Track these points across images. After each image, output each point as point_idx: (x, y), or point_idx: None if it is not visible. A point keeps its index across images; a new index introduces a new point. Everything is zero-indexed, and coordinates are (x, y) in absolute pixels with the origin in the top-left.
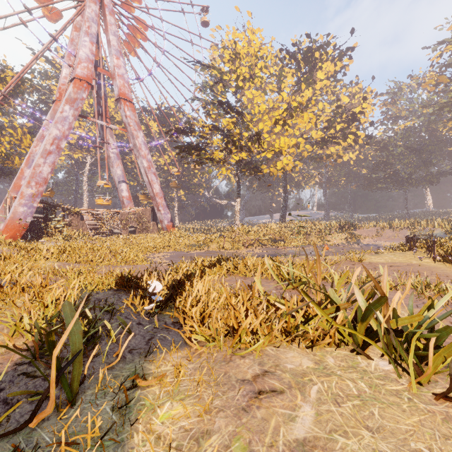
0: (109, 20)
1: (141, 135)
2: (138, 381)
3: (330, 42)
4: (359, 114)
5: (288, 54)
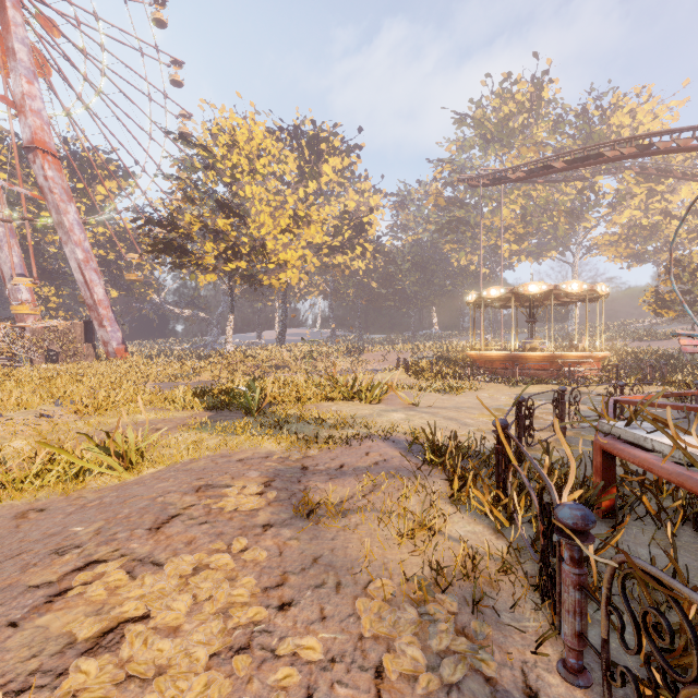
0: (12, 16)
1: (73, 211)
2: (280, 406)
3: (337, 133)
4: (367, 224)
5: (290, 136)
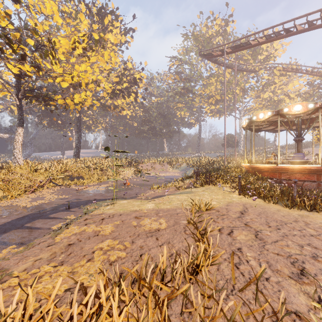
0: None
1: None
2: None
3: (118, 16)
4: (138, 79)
5: (83, 1)
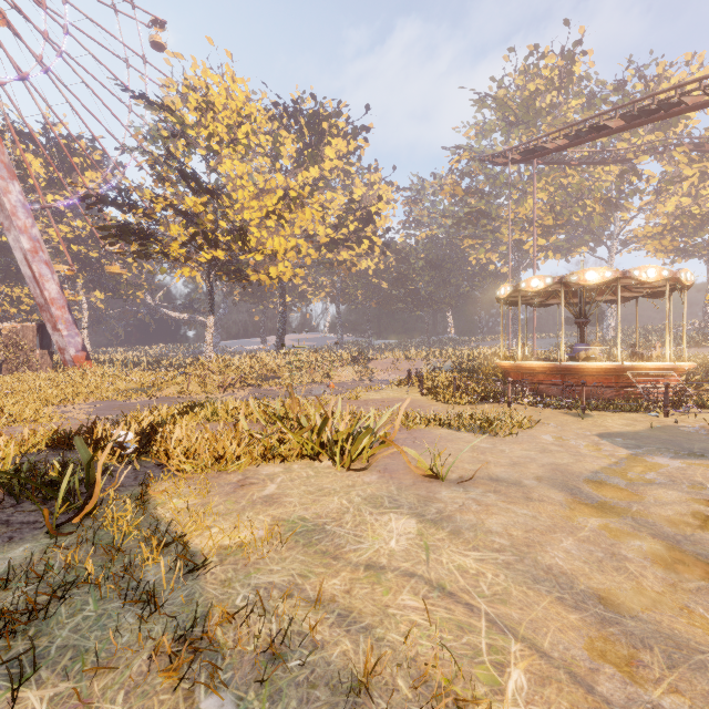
0: None
1: (16, 190)
2: (149, 489)
3: (342, 112)
4: (375, 214)
5: (287, 113)
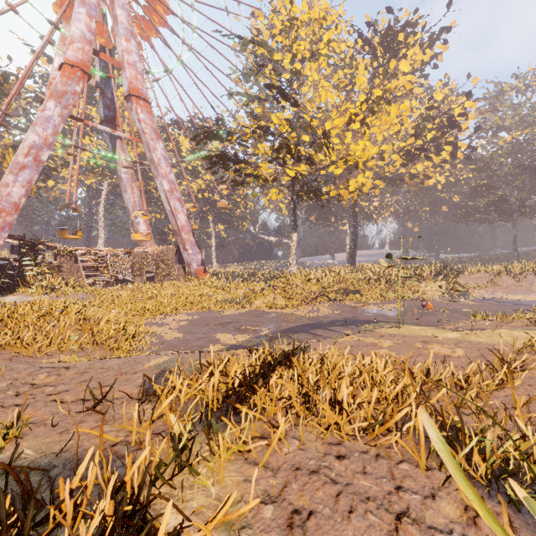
0: None
1: (160, 147)
2: None
3: (417, 22)
4: (459, 116)
5: (361, 38)
